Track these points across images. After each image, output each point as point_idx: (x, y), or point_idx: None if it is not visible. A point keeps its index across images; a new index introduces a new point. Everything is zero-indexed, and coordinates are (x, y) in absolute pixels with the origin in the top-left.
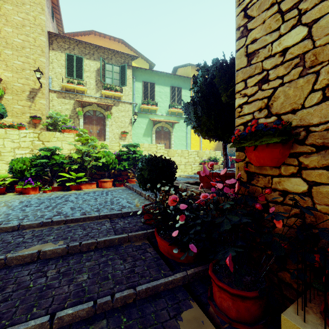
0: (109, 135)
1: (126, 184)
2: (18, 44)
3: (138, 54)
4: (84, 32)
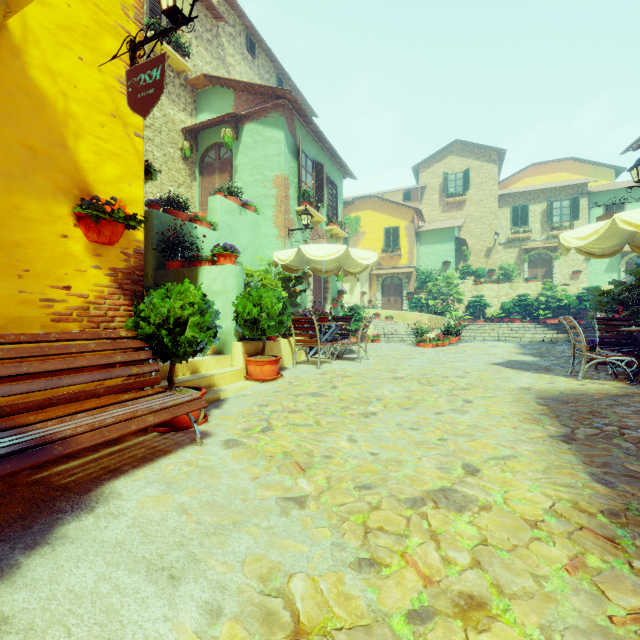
0: (557, 277)
1: (587, 321)
2: (478, 217)
3: (595, 164)
4: (522, 169)
